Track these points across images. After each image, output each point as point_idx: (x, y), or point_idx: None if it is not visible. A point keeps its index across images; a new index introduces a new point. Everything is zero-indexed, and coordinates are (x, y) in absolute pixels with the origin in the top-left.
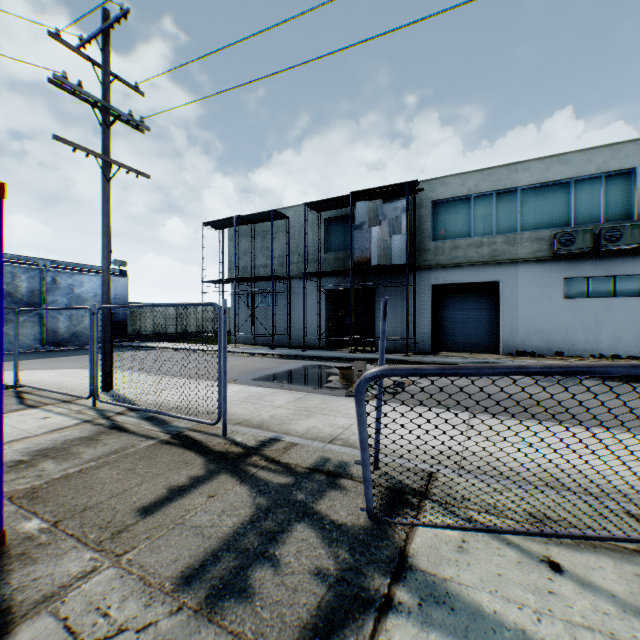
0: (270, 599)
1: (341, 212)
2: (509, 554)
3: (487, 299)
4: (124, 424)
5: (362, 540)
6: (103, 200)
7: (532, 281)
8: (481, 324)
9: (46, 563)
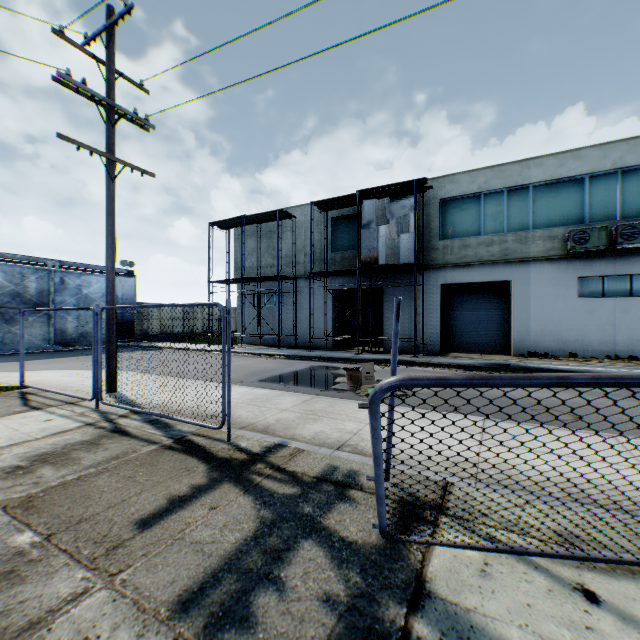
0: (274, 630)
1: (348, 211)
2: (537, 580)
3: (498, 299)
4: (126, 427)
5: (374, 561)
6: (107, 199)
7: (544, 280)
8: (491, 324)
9: (35, 583)
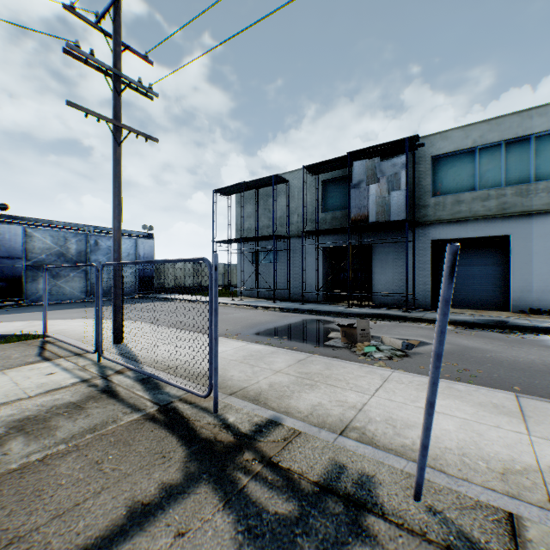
0: None
1: (338, 173)
2: None
3: (494, 254)
4: (117, 387)
5: None
6: (114, 163)
7: (549, 234)
8: (487, 280)
9: None
